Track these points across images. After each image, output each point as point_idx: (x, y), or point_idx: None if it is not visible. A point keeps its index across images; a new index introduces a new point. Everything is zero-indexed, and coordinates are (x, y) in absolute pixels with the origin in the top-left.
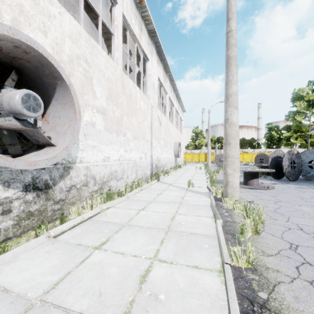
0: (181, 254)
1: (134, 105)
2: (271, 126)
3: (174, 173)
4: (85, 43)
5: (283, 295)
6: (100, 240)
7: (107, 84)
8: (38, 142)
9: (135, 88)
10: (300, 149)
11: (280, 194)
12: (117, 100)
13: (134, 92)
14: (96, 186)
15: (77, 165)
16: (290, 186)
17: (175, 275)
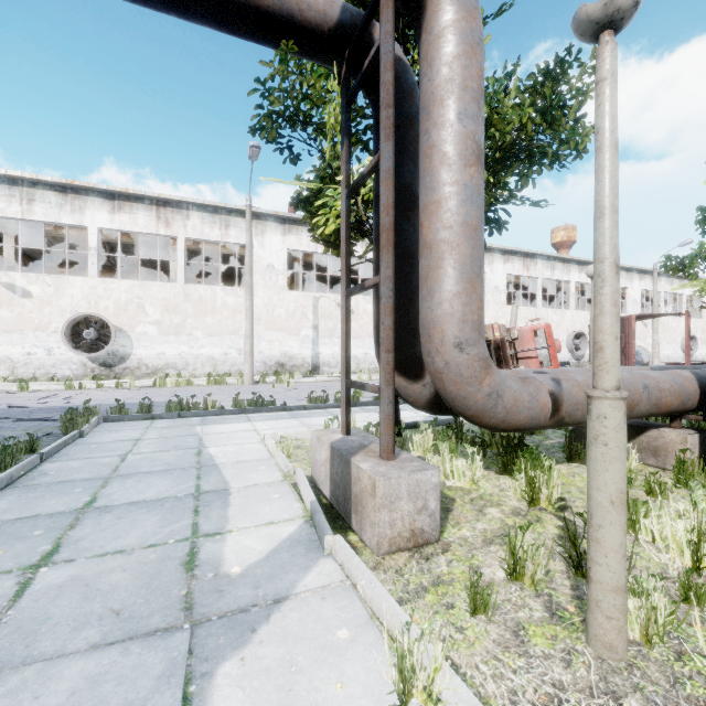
0: None
1: None
2: None
3: None
4: (588, 315)
5: None
6: None
7: None
8: (577, 349)
9: None
10: None
11: None
12: None
13: None
14: None
15: (585, 355)
16: None
17: None
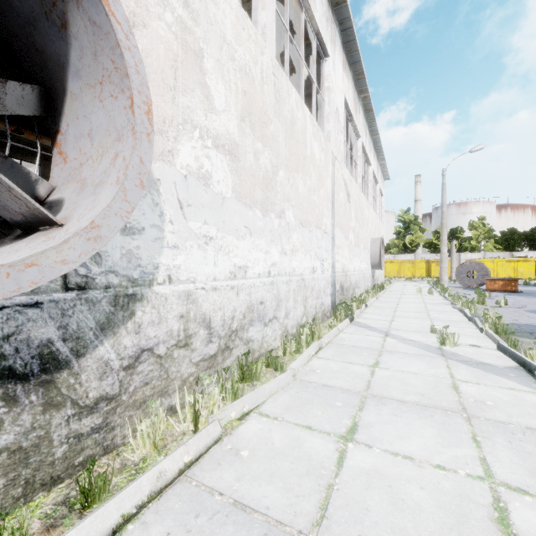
0: None
1: (301, 149)
2: None
3: (378, 303)
4: None
5: None
6: None
7: (241, 82)
8: (9, 212)
9: (303, 110)
10: None
11: None
12: (265, 128)
13: (301, 118)
14: (212, 344)
15: (159, 290)
16: None
17: None
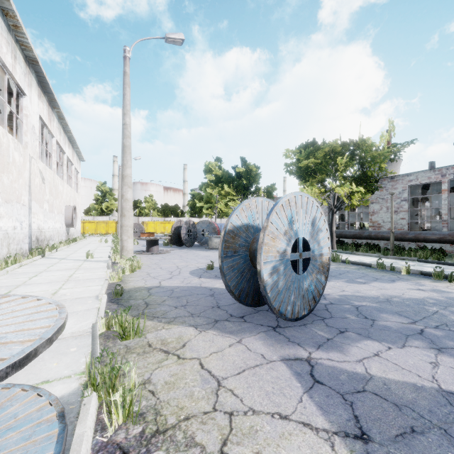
0: (79, 285)
1: (6, 159)
2: (194, 193)
3: (67, 249)
4: None
5: (130, 284)
6: (2, 292)
7: None
8: None
9: (7, 136)
10: (218, 219)
11: (170, 255)
12: None
13: (6, 142)
14: None
15: None
16: (183, 250)
17: (76, 290)
